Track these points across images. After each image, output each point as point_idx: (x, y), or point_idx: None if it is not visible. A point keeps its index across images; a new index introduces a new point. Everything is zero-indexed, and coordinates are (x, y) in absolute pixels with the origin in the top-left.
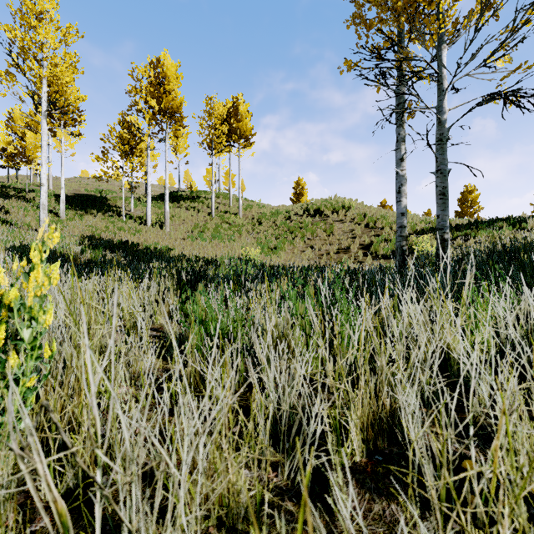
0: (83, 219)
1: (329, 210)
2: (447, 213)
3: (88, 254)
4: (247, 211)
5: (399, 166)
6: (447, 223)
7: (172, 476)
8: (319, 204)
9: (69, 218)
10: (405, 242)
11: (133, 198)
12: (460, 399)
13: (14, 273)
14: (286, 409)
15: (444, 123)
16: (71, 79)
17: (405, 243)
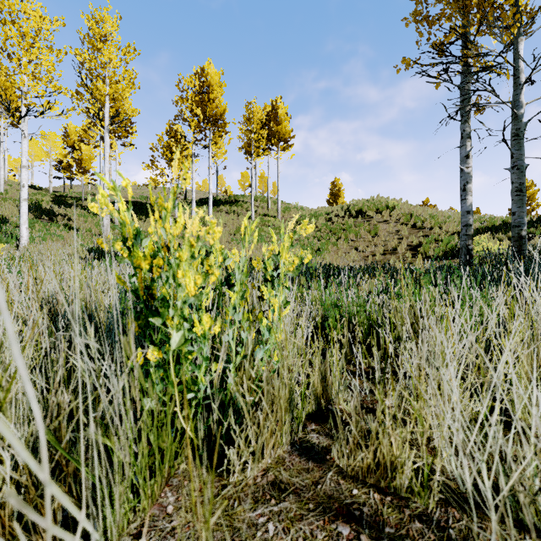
0: None
1: (372, 211)
2: (524, 209)
3: None
4: (285, 214)
5: (464, 163)
6: (524, 220)
7: (443, 384)
8: (361, 204)
9: None
10: (470, 241)
11: None
12: None
13: (265, 255)
14: (472, 360)
15: (521, 117)
16: (130, 94)
17: (470, 242)
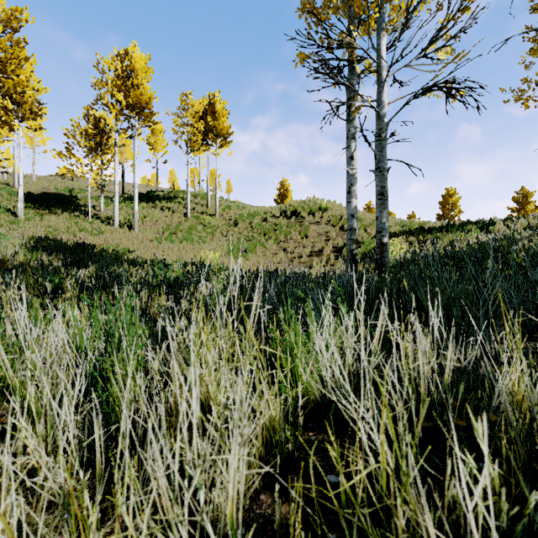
0: (43, 218)
1: (305, 212)
2: (386, 214)
3: (20, 257)
4: (225, 212)
5: (349, 165)
6: (386, 225)
7: None
8: (297, 205)
9: (28, 217)
10: (355, 245)
11: (106, 197)
12: None
13: None
14: None
15: (383, 117)
16: (19, 67)
17: (355, 246)
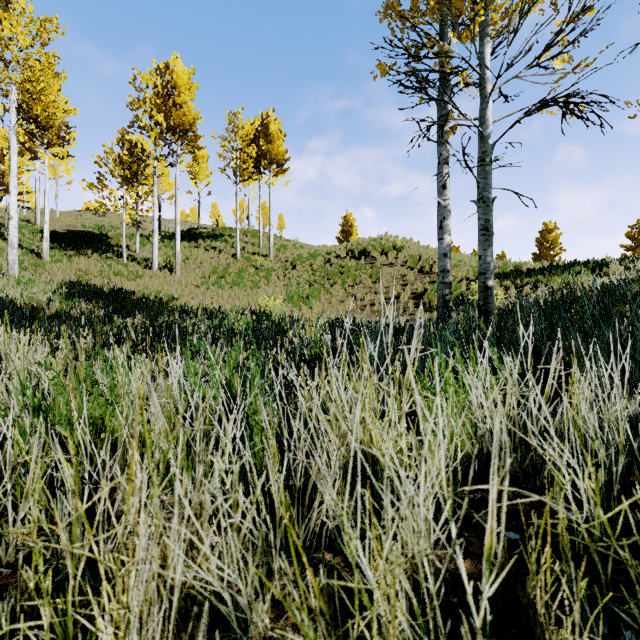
0: (72, 261)
1: (377, 251)
2: (491, 253)
3: (55, 304)
4: (280, 252)
5: (441, 195)
6: (491, 265)
7: None
8: (367, 243)
9: (55, 259)
10: (448, 290)
11: (142, 235)
12: (395, 535)
13: None
14: None
15: (487, 138)
16: (48, 86)
17: (448, 291)
